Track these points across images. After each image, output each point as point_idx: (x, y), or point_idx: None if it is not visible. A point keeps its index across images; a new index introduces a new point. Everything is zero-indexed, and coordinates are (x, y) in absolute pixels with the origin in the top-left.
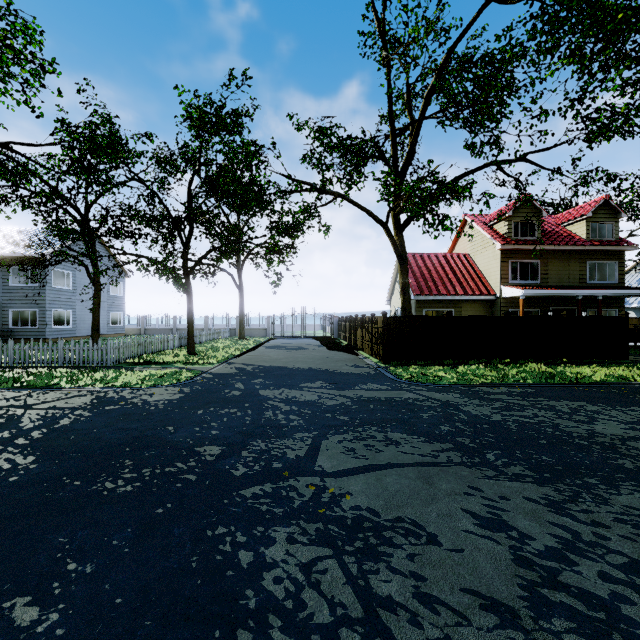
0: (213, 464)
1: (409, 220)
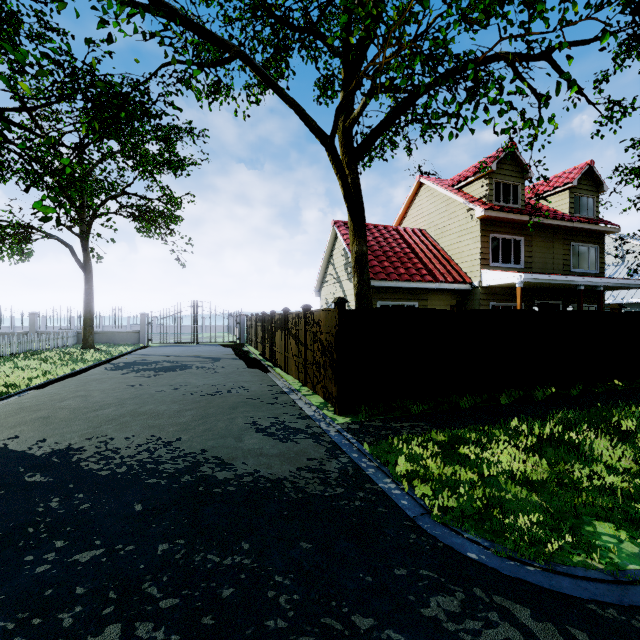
0: None
1: (369, 140)
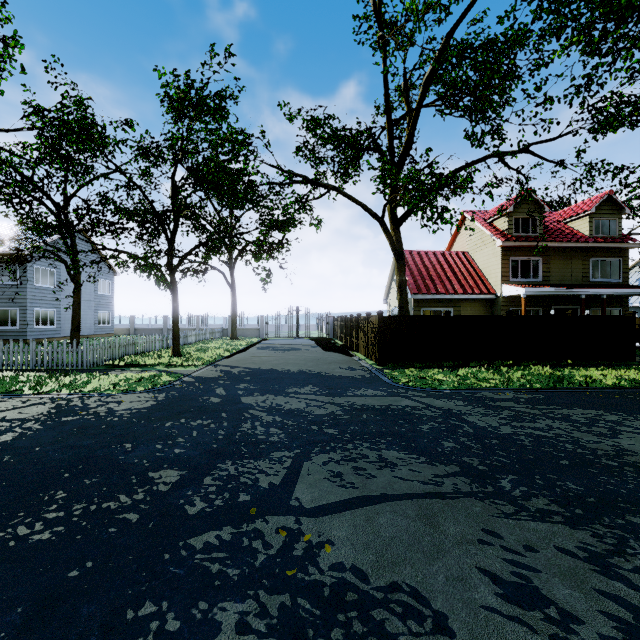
0: (165, 497)
1: (406, 215)
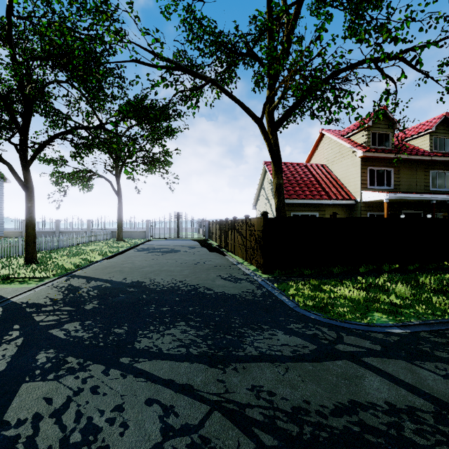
0: None
1: (284, 118)
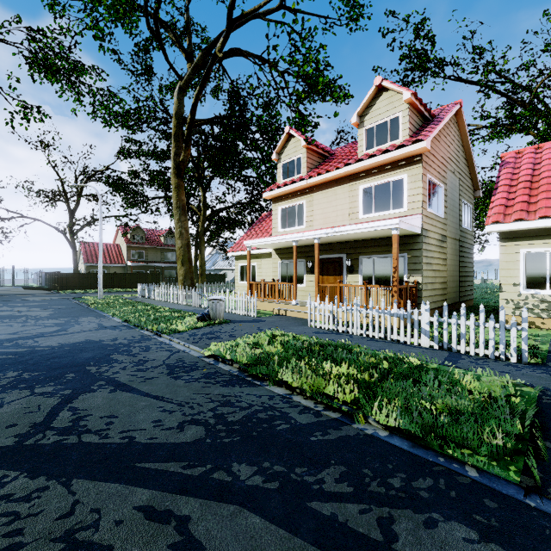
0: None
1: (77, 232)
